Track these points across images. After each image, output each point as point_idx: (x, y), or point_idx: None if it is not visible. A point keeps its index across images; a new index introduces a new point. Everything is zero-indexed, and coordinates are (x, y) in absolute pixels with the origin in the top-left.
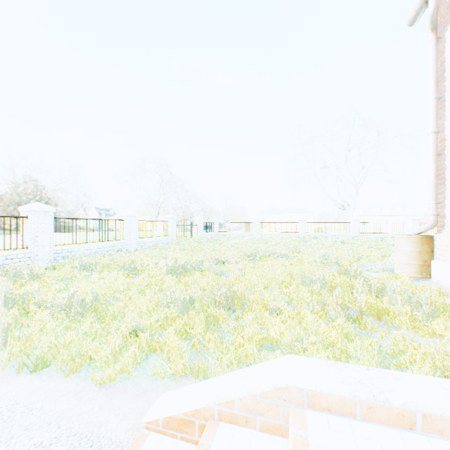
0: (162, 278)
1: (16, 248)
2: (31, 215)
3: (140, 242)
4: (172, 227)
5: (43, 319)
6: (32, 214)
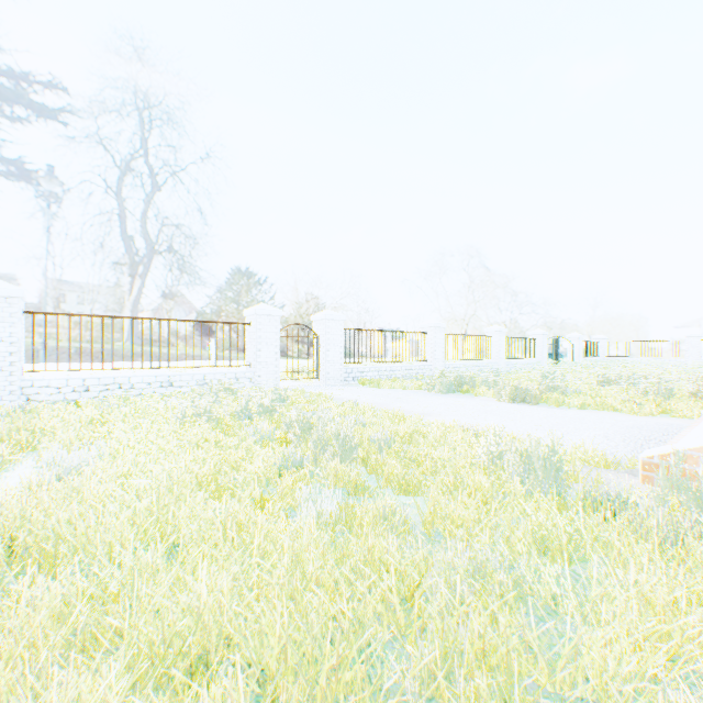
0: (598, 387)
1: (421, 360)
2: (429, 331)
3: (507, 363)
4: (541, 346)
5: (541, 394)
6: (431, 330)
